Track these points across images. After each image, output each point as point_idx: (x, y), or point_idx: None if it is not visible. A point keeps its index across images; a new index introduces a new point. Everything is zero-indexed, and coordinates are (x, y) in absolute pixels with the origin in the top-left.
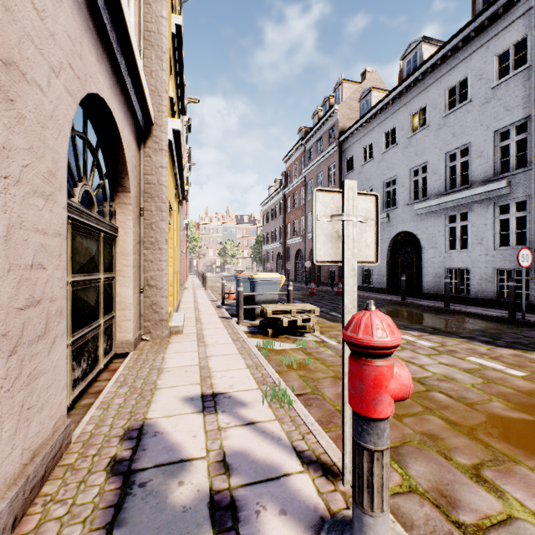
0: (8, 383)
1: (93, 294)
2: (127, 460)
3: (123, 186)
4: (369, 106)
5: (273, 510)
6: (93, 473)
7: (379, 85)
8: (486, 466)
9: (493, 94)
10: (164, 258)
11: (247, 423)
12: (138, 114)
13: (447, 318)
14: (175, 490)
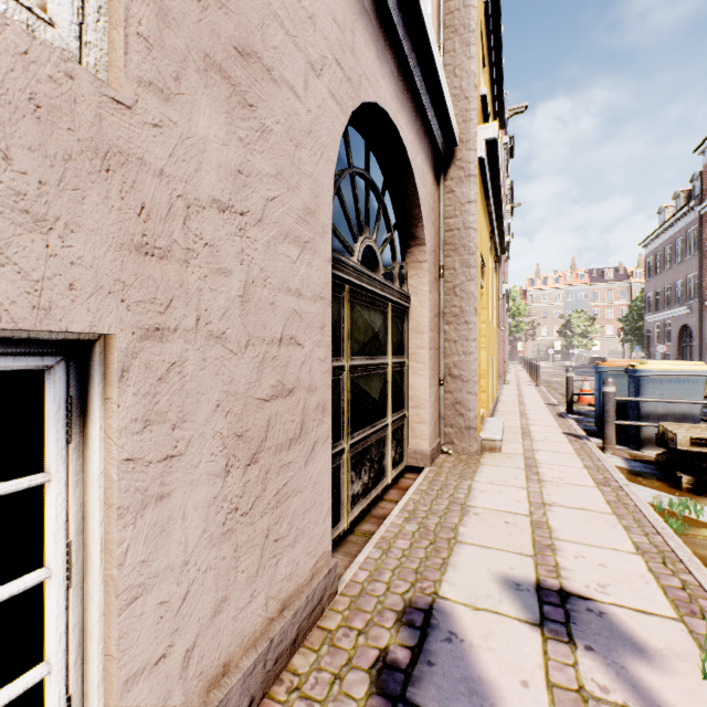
0: (246, 503)
1: (376, 384)
2: (401, 670)
3: (415, 238)
4: None
5: None
6: (352, 668)
7: None
8: None
9: None
10: (471, 336)
11: None
12: (435, 133)
13: None
14: None
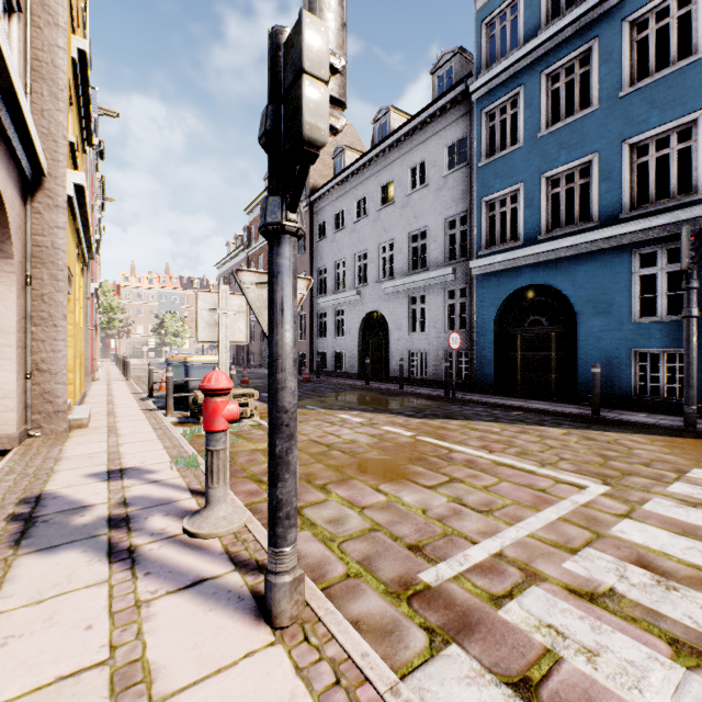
0: None
1: None
2: (27, 513)
3: (3, 251)
4: (343, 166)
5: (160, 515)
6: None
7: (357, 143)
8: (333, 483)
9: (444, 183)
10: (61, 337)
11: (152, 481)
12: (25, 166)
13: (395, 399)
14: (77, 519)
